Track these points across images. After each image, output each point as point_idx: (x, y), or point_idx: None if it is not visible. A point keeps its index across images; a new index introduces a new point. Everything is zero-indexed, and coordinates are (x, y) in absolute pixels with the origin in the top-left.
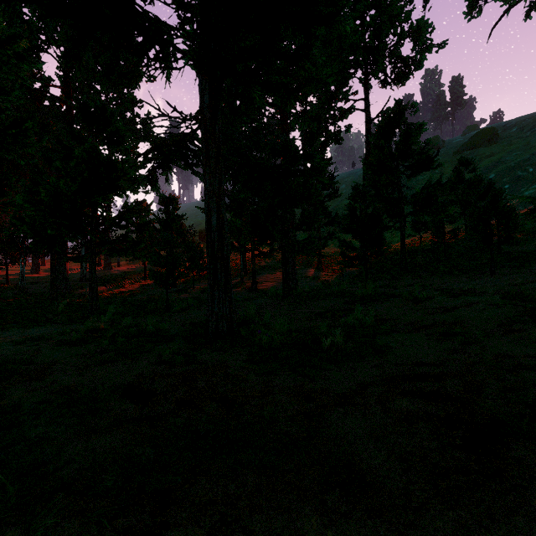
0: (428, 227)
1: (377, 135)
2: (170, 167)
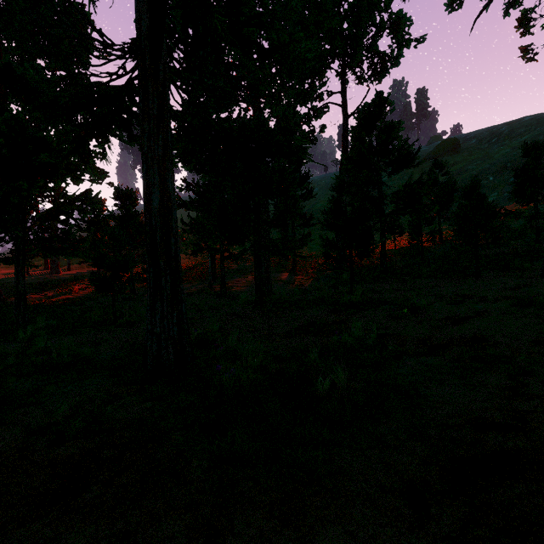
0: (402, 230)
1: (357, 127)
2: (107, 138)
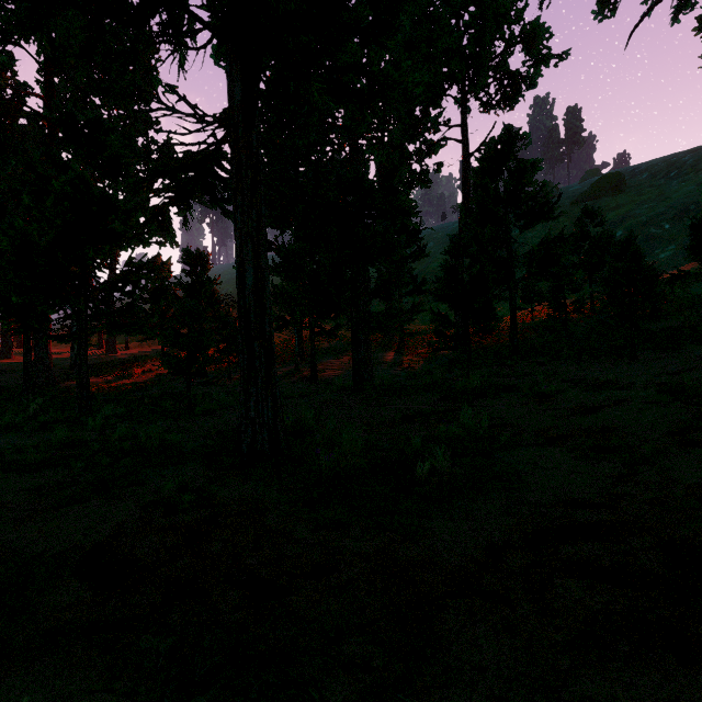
0: (542, 297)
1: (479, 171)
2: (188, 204)
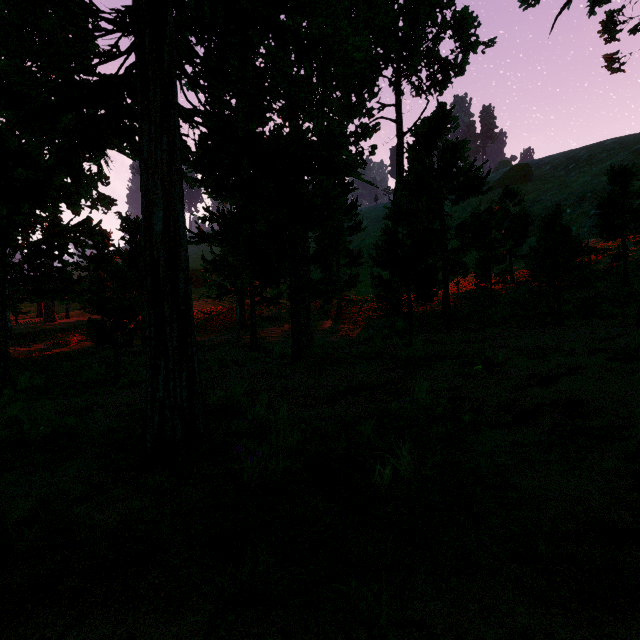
0: (467, 270)
1: (415, 146)
2: (103, 149)
